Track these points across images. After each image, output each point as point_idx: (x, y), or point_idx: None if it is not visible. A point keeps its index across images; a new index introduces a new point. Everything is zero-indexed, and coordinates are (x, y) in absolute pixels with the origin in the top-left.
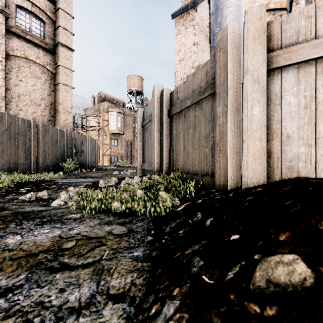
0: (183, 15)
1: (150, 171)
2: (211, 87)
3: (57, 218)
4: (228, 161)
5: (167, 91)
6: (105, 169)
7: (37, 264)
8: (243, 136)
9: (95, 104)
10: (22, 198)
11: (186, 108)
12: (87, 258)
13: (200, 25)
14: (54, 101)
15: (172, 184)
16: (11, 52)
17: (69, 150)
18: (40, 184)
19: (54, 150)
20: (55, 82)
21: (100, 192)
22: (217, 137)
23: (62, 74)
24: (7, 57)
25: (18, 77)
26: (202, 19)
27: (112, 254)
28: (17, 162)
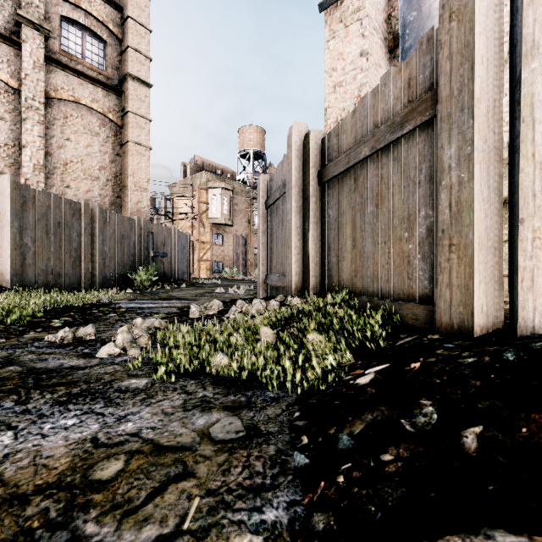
0: (340, 3)
1: (281, 289)
2: (421, 108)
3: (101, 387)
4: (476, 269)
5: (317, 134)
6: (202, 285)
7: (16, 540)
8: (519, 208)
9: (187, 177)
10: (51, 338)
11: (360, 162)
12: (144, 525)
13: (372, 19)
14: (121, 171)
15: (333, 317)
16: (54, 93)
17: (144, 251)
18: (89, 312)
19: (119, 252)
20: (121, 139)
21: (189, 330)
22: (442, 214)
23: (132, 127)
24: (47, 101)
25: (64, 134)
26: (376, 7)
27: (207, 513)
28: (59, 272)
